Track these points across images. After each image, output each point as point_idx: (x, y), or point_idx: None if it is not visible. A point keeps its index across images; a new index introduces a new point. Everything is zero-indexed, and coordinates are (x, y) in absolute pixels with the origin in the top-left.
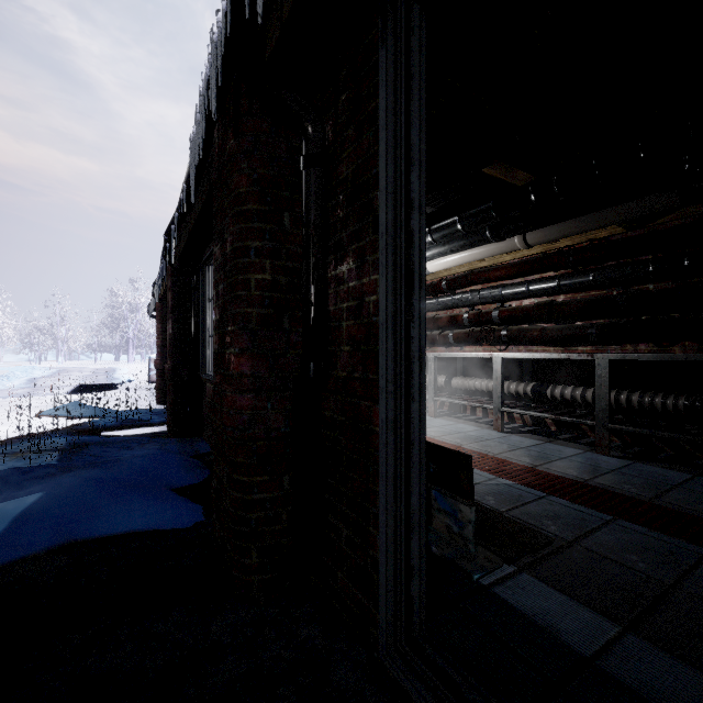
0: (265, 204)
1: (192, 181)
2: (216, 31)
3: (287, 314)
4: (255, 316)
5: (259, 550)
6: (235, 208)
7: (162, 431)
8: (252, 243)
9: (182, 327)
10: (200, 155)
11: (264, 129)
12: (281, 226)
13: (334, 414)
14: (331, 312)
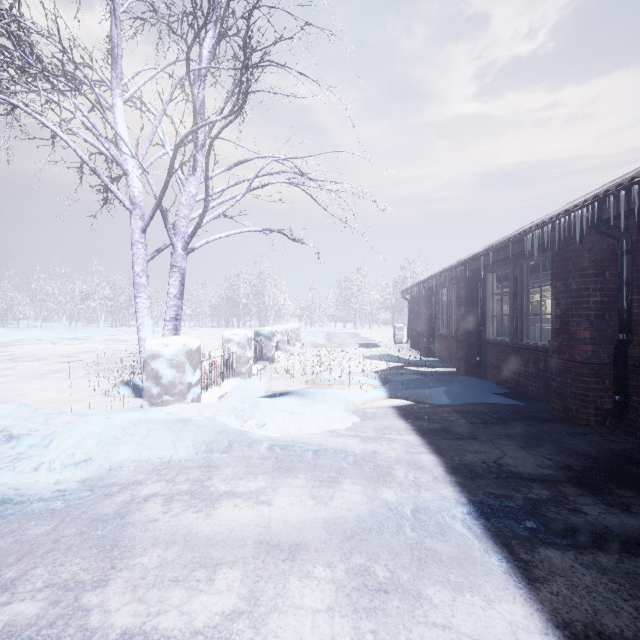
0: (597, 270)
1: (535, 251)
2: (580, 212)
3: (607, 313)
4: (592, 315)
5: (594, 408)
6: (580, 272)
7: (452, 371)
8: (590, 286)
9: (471, 310)
10: (556, 249)
11: (596, 240)
12: (604, 278)
13: (638, 355)
14: (634, 313)
